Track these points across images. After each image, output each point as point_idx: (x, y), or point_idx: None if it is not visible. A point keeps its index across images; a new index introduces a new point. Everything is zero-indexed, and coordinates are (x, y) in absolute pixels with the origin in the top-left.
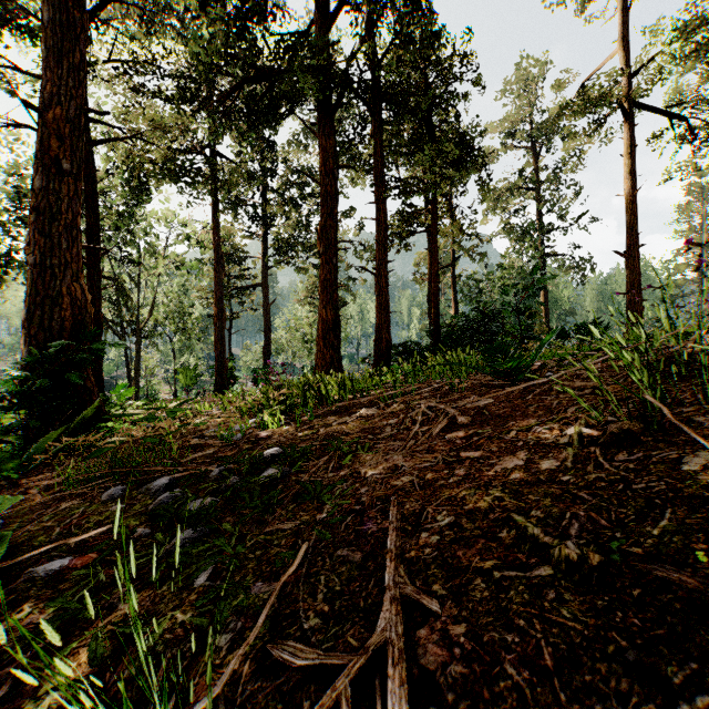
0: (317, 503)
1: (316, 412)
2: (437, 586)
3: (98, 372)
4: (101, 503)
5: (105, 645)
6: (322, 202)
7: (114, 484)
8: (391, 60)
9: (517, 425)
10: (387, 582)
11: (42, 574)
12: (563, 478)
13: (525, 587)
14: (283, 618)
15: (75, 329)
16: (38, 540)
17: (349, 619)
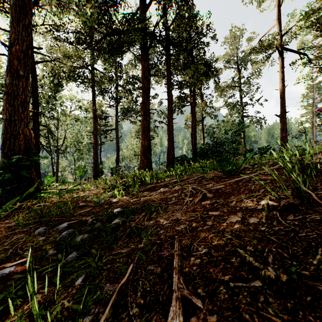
0: (139, 238)
1: (139, 189)
2: (200, 290)
3: (38, 170)
4: (34, 236)
5: (25, 321)
6: (143, 91)
7: (41, 226)
8: (174, 26)
9: (236, 198)
10: (174, 287)
11: (0, 275)
12: (261, 228)
13: (247, 293)
14: (119, 306)
15: (26, 150)
16: (0, 256)
17: (154, 308)
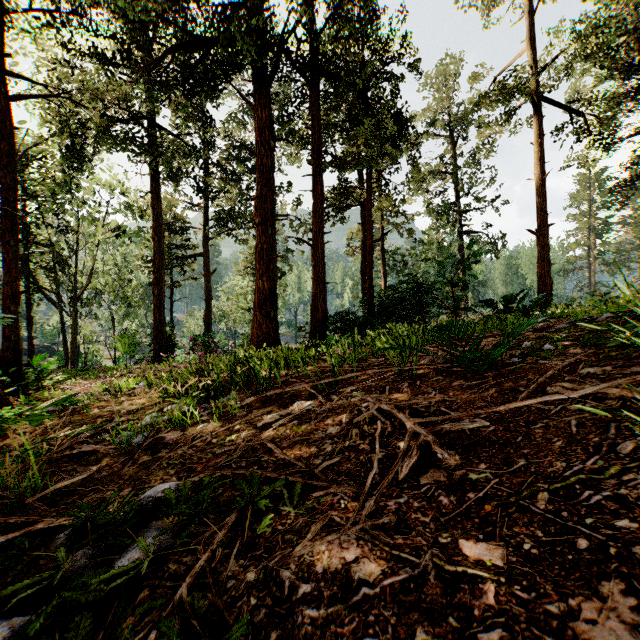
0: None
1: (241, 402)
2: None
3: (14, 344)
4: None
5: None
6: (259, 172)
7: None
8: None
9: (536, 472)
10: None
11: None
12: None
13: None
14: None
15: None
16: None
17: None
